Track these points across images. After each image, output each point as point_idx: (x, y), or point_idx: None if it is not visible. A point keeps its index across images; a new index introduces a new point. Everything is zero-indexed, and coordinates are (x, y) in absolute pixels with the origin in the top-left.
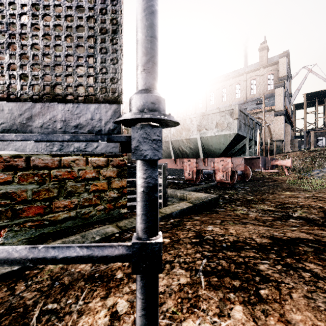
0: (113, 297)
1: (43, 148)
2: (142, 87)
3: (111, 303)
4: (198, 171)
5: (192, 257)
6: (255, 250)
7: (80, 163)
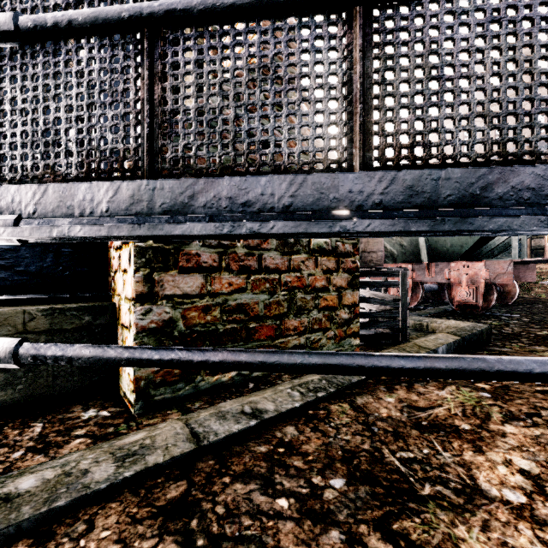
0: (492, 452)
1: (536, 224)
2: None
3: (501, 459)
4: (415, 286)
5: None
6: None
7: (309, 265)
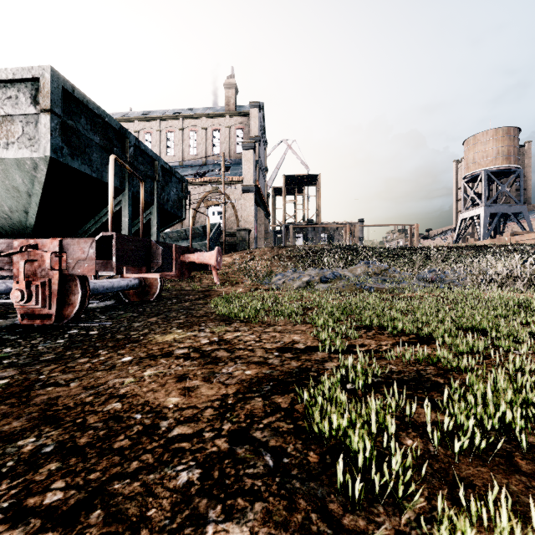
0: None
1: None
2: None
3: None
4: None
5: None
6: None
7: None
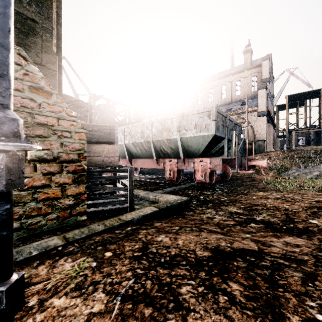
0: None
1: None
2: None
3: None
4: (179, 171)
5: (121, 276)
6: (189, 266)
7: (25, 171)
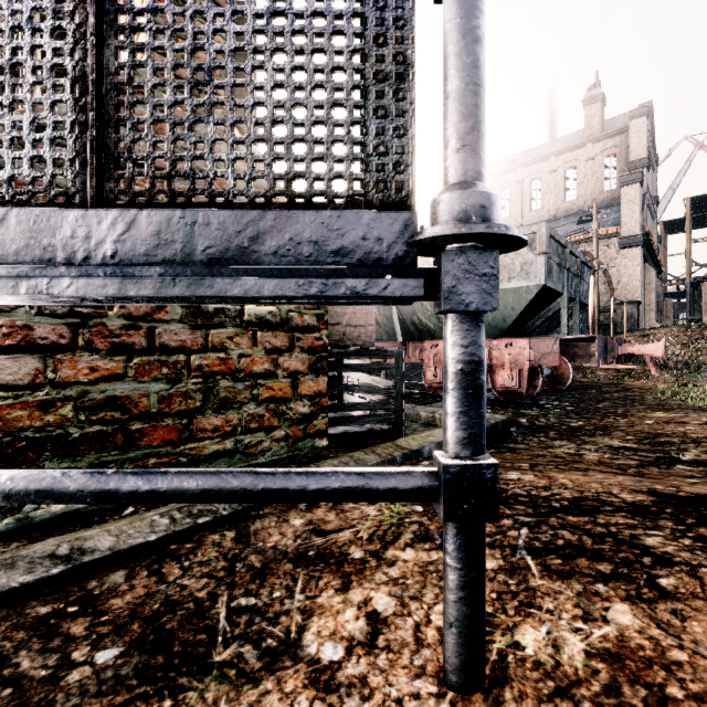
0: (359, 588)
1: (293, 289)
2: (460, 179)
3: (360, 599)
4: None
5: (495, 525)
6: (626, 513)
7: (242, 343)
